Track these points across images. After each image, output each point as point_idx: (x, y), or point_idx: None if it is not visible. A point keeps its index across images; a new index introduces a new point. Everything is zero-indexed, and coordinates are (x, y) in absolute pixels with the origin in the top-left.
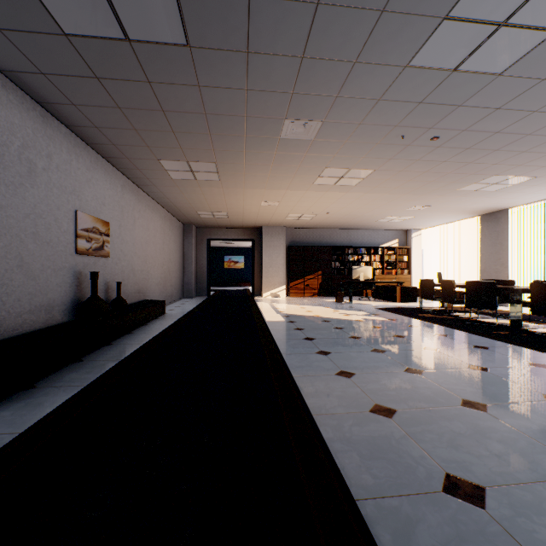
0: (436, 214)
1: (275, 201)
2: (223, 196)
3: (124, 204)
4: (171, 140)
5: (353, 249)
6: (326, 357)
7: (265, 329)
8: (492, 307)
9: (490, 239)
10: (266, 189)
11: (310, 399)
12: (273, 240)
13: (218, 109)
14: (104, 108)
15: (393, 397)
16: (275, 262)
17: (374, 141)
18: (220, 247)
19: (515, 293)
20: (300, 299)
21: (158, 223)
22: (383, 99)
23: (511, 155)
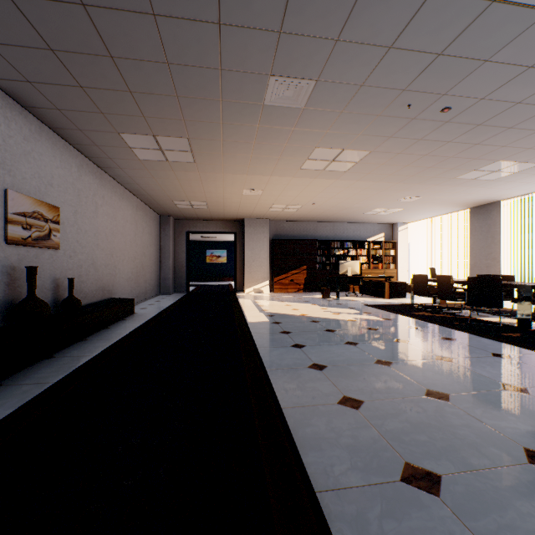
0: (426, 206)
1: (259, 189)
2: (200, 182)
3: (81, 187)
4: (129, 104)
5: (339, 243)
6: (322, 374)
7: (246, 333)
8: (498, 305)
9: (480, 232)
10: (248, 175)
11: (308, 455)
12: (256, 233)
13: (184, 57)
14: (31, 50)
15: (427, 446)
16: (259, 256)
17: (375, 111)
18: (202, 241)
19: (523, 290)
20: (285, 294)
21: (128, 213)
22: (395, 47)
23: (524, 135)
